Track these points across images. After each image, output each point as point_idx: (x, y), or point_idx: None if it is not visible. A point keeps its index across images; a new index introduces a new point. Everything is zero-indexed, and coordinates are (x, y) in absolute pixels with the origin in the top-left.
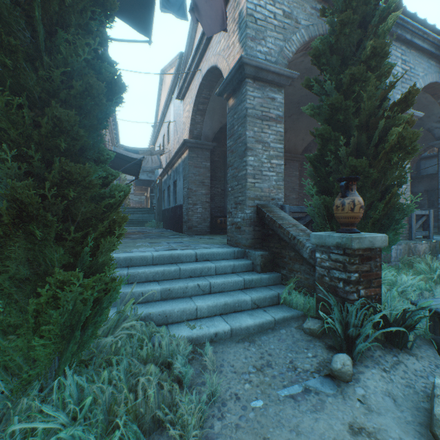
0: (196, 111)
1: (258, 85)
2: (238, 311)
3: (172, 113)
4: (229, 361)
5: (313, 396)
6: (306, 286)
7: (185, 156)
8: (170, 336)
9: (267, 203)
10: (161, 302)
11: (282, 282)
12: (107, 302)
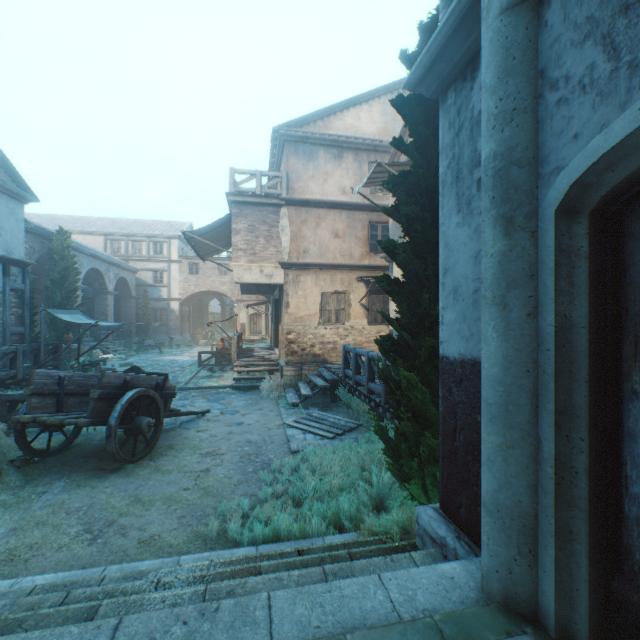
0: None
1: None
2: None
3: None
4: None
5: None
6: None
7: None
8: None
9: None
10: None
11: None
12: None
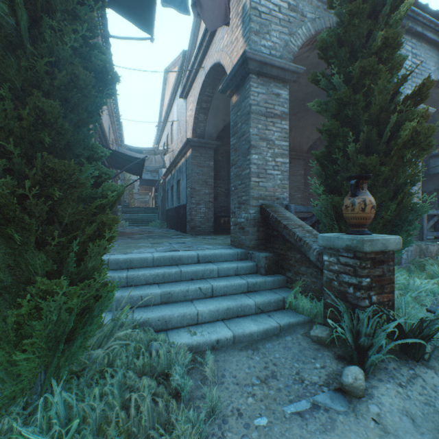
0: (200, 110)
1: (263, 81)
2: (241, 316)
3: (175, 113)
4: (232, 372)
5: (323, 413)
6: (313, 290)
7: (188, 155)
8: (169, 343)
9: (272, 202)
10: (161, 306)
11: (288, 285)
12: (97, 311)
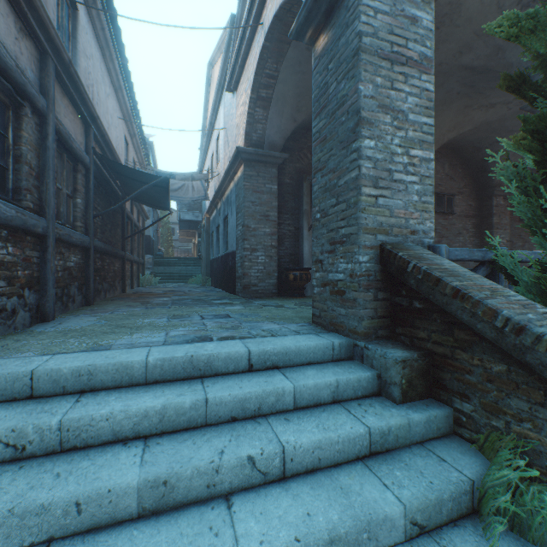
0: (256, 101)
1: None
2: None
3: (221, 119)
4: None
5: None
6: None
7: (239, 176)
8: None
9: (402, 240)
10: (136, 534)
11: (460, 430)
12: None
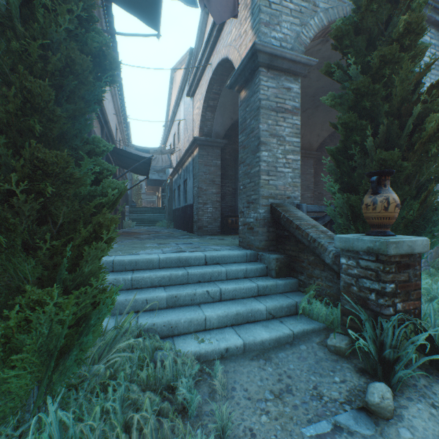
0: (207, 108)
1: (273, 74)
2: (251, 322)
3: (182, 112)
4: (242, 384)
5: (346, 437)
6: (328, 295)
7: (195, 154)
8: (176, 351)
9: (282, 201)
10: (167, 311)
11: (300, 288)
12: (95, 321)
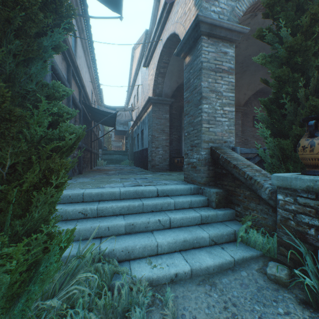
0: (158, 74)
1: (212, 41)
2: (196, 248)
3: (140, 79)
4: (191, 311)
5: None
6: (263, 225)
7: (149, 110)
8: (131, 276)
9: (220, 145)
10: (125, 237)
11: (237, 218)
12: (45, 265)
